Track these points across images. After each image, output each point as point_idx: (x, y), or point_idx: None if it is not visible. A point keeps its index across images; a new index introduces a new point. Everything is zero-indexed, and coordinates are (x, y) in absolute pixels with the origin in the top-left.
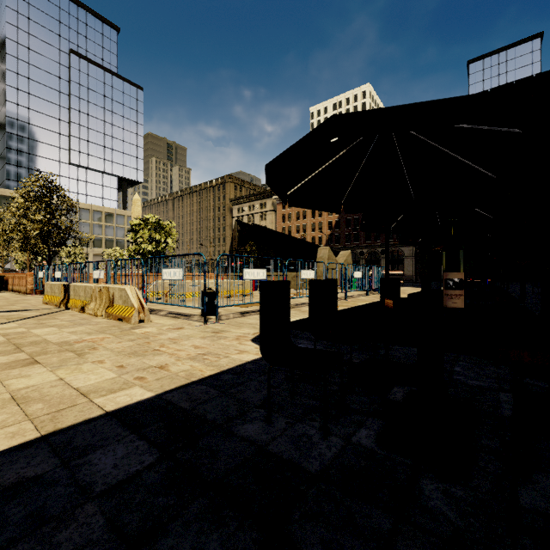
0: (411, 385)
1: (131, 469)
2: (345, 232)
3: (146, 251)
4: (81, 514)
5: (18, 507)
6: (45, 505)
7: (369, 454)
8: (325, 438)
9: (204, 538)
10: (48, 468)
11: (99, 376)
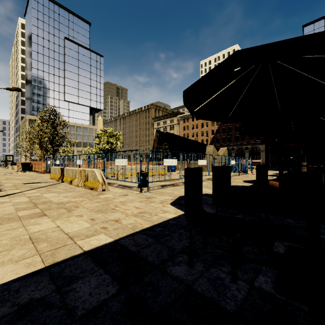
0: (287, 241)
1: (100, 298)
2: (222, 136)
3: (105, 149)
4: None
5: (28, 323)
6: (44, 323)
7: (270, 298)
8: (234, 282)
9: None
10: (48, 292)
11: (80, 226)
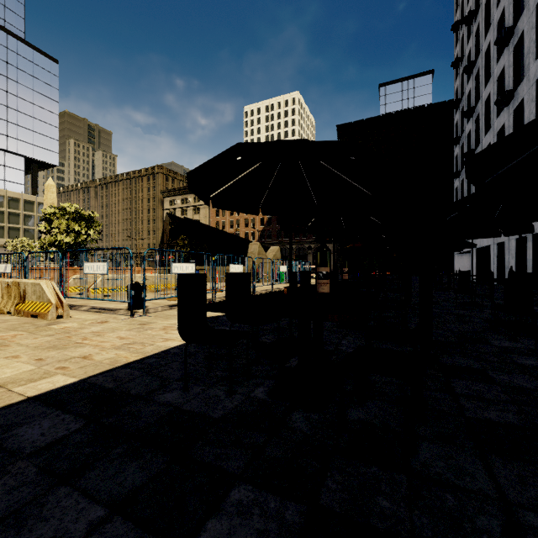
0: None
1: (58, 435)
2: (276, 228)
3: (63, 243)
4: (13, 468)
5: None
6: None
7: (261, 402)
8: (230, 396)
9: (125, 466)
10: None
11: (15, 369)
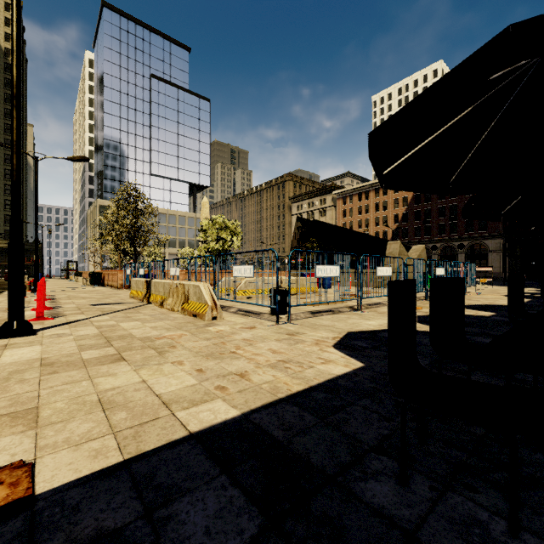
0: None
1: (228, 543)
2: (413, 225)
3: (214, 249)
4: None
5: None
6: None
7: None
8: (514, 536)
9: None
10: (129, 518)
11: (179, 381)
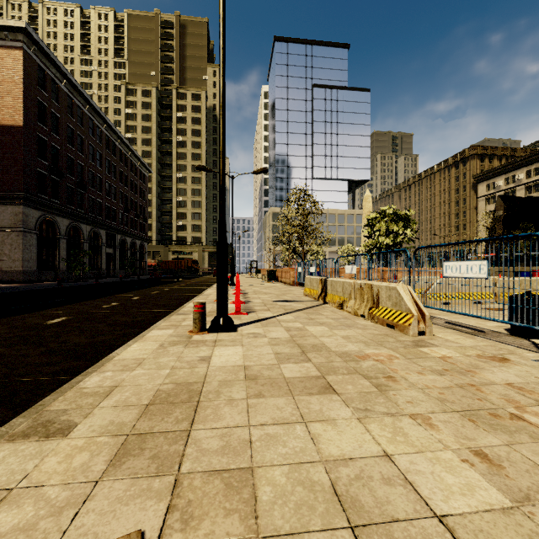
0: None
1: None
2: None
3: (382, 245)
4: None
5: None
6: None
7: None
8: None
9: None
10: None
11: (461, 483)
